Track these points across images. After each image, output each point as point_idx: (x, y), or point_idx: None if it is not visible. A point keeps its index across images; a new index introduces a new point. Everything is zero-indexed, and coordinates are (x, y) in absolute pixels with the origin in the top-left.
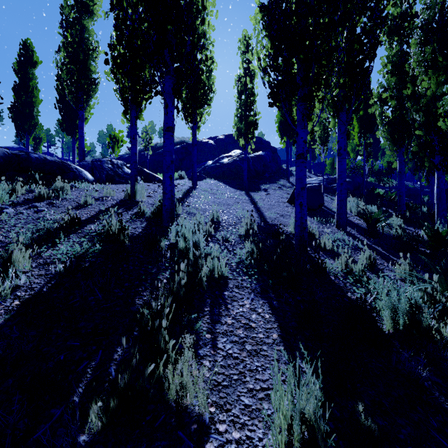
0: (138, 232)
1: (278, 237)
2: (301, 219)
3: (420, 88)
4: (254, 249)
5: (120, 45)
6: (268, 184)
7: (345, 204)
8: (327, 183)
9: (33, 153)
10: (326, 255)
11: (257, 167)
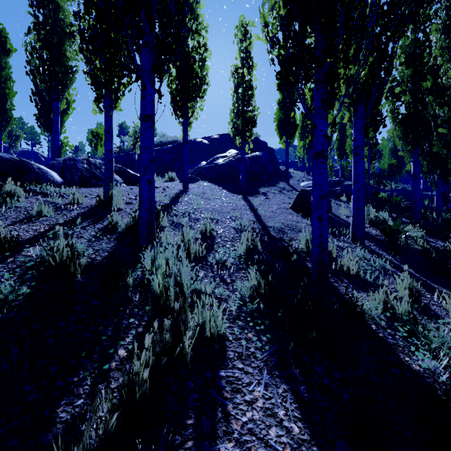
0: (102, 256)
1: (287, 258)
2: (320, 237)
3: (444, 79)
4: (261, 282)
5: (89, 13)
6: (267, 187)
7: (363, 213)
8: (330, 186)
9: None
10: (352, 283)
11: (255, 169)
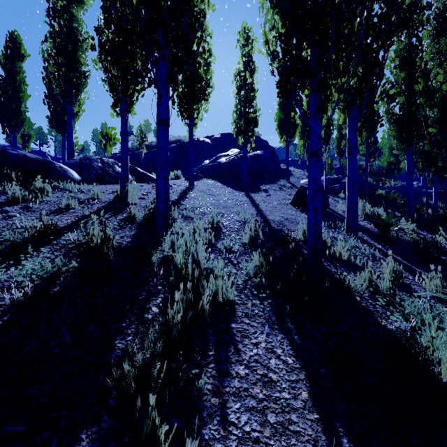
0: (127, 241)
1: (286, 245)
2: (315, 226)
3: (434, 82)
4: (263, 262)
5: (108, 28)
6: (268, 184)
7: (356, 207)
8: (329, 184)
9: (11, 150)
10: (343, 267)
11: (256, 167)
